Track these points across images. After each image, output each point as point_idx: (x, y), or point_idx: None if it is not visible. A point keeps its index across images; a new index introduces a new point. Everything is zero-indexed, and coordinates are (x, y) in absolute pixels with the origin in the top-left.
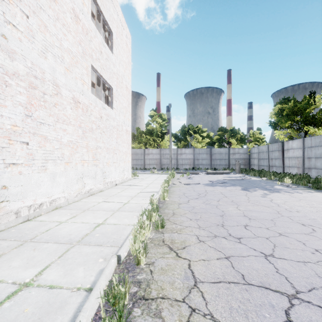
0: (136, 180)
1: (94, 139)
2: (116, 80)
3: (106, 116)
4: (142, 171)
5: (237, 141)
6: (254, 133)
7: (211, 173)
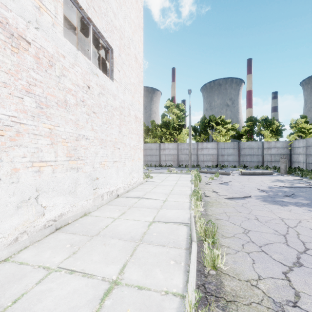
0: (148, 185)
1: (72, 122)
2: (120, 40)
3: (100, 89)
4: (157, 169)
5: (271, 133)
6: (296, 122)
7: (247, 173)
